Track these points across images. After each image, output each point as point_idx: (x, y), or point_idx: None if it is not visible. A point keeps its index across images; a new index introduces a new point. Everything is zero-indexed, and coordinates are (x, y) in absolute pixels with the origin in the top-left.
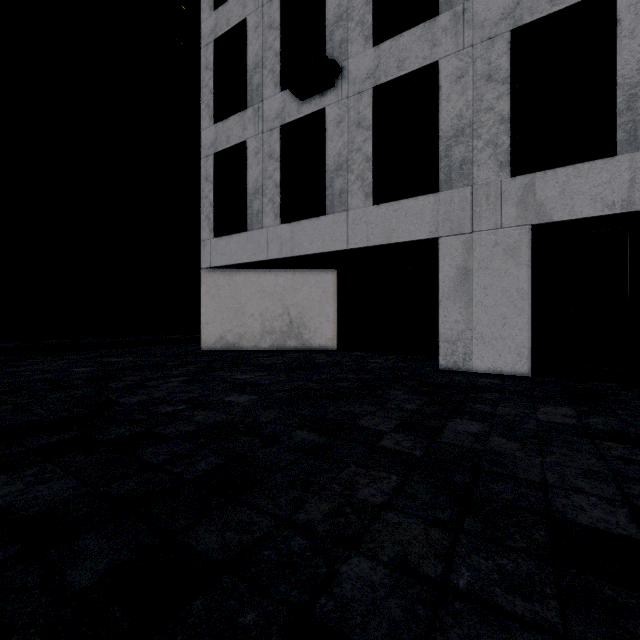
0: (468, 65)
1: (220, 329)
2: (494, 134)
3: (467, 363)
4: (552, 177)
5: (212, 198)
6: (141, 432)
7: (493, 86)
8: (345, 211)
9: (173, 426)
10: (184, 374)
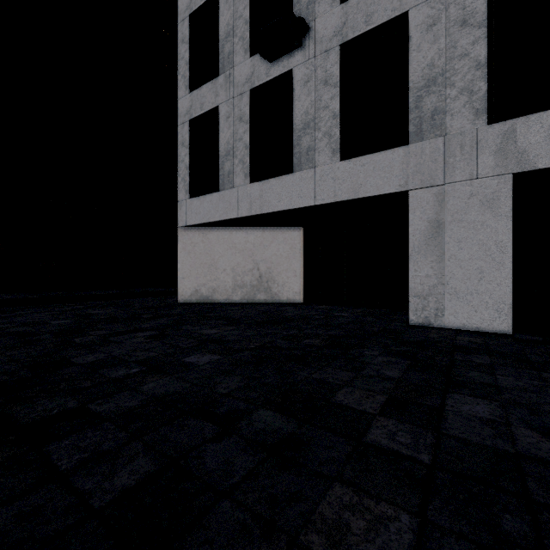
0: (440, 12)
1: (195, 283)
2: (469, 81)
3: (439, 319)
4: (536, 122)
5: (187, 162)
6: (73, 408)
7: (468, 31)
8: (312, 168)
9: (114, 399)
10: (153, 328)
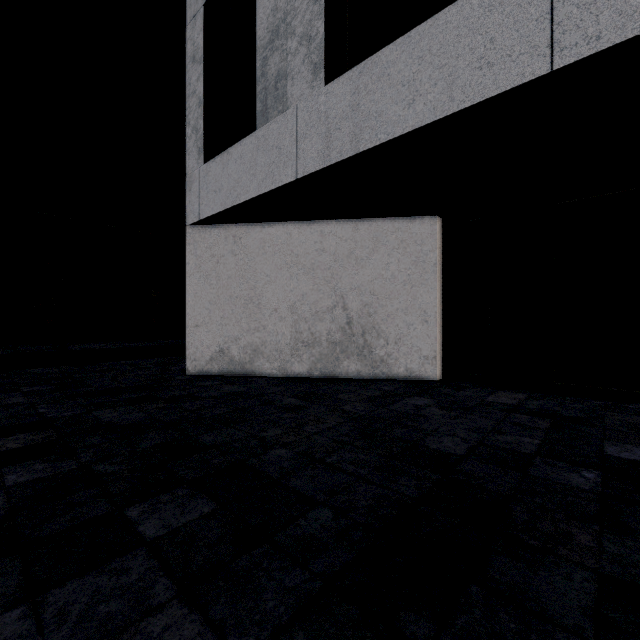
0: None
1: (219, 336)
2: None
3: None
4: None
5: (201, 90)
6: None
7: None
8: None
9: None
10: None
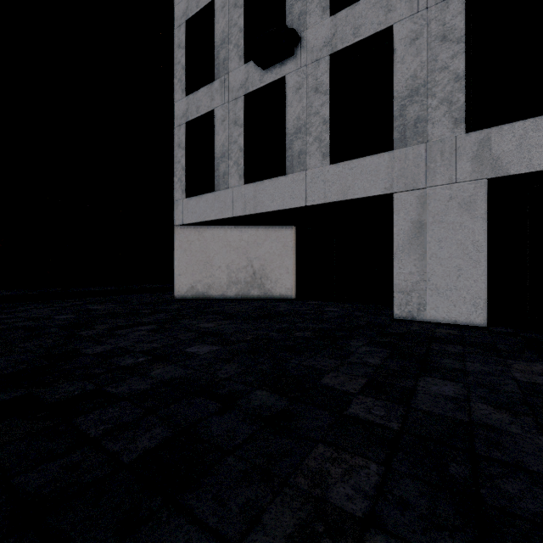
0: (422, 27)
1: (191, 280)
2: (449, 92)
3: (421, 313)
4: (508, 131)
5: (184, 162)
6: (91, 390)
7: (448, 46)
8: (304, 171)
9: (127, 383)
10: (153, 322)
